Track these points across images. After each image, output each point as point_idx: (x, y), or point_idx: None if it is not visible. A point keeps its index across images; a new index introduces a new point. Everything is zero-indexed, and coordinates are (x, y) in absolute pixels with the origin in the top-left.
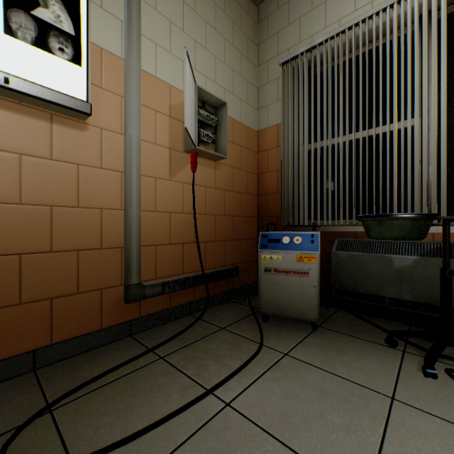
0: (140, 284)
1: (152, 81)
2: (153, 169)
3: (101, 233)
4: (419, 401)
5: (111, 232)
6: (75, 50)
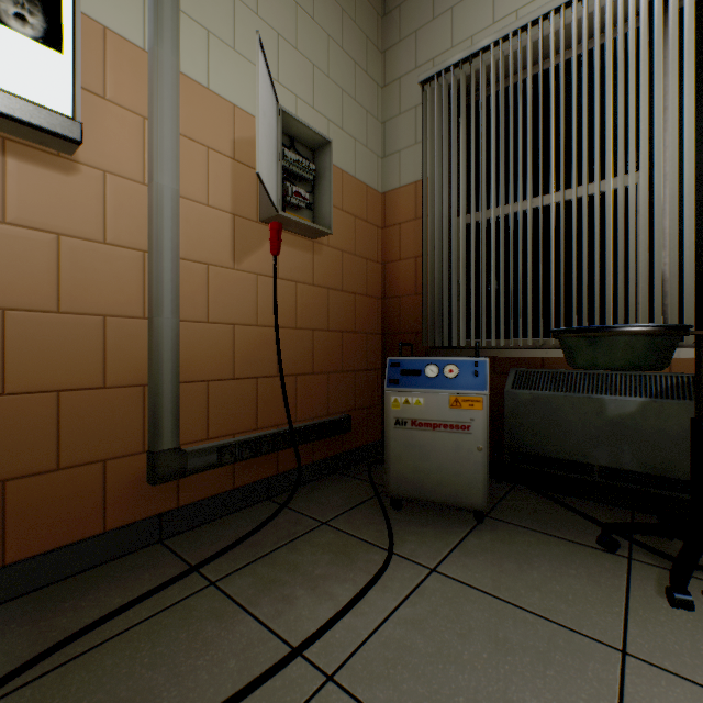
0: (177, 449)
1: (200, 96)
2: (203, 248)
3: (103, 359)
4: (670, 655)
5: (123, 358)
6: (49, 20)
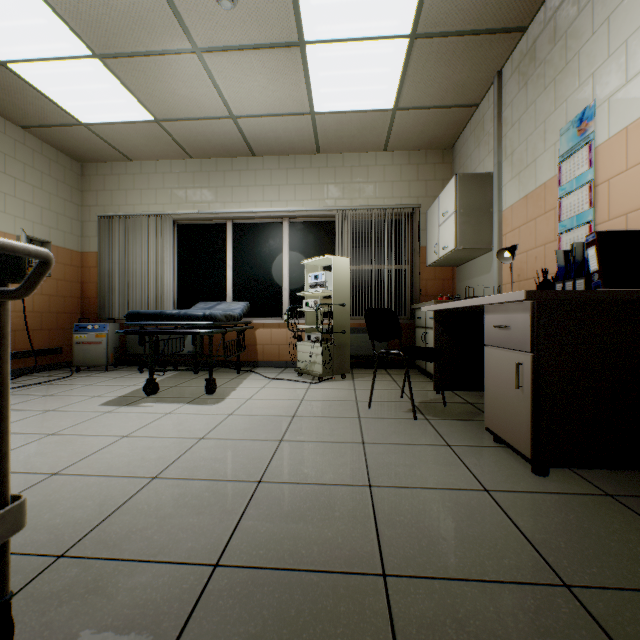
0: None
1: None
2: None
3: None
4: (130, 376)
5: None
6: None
